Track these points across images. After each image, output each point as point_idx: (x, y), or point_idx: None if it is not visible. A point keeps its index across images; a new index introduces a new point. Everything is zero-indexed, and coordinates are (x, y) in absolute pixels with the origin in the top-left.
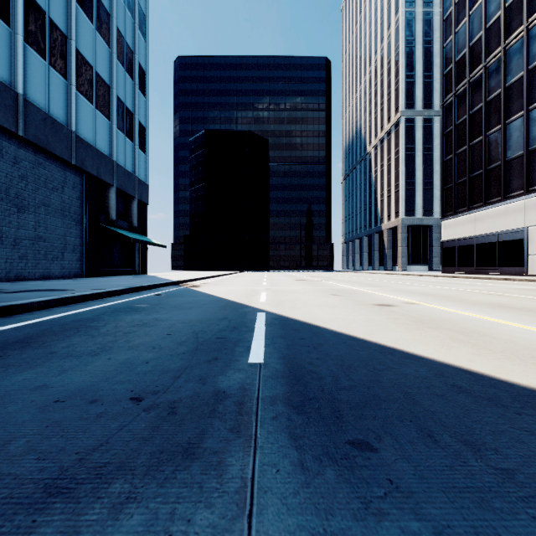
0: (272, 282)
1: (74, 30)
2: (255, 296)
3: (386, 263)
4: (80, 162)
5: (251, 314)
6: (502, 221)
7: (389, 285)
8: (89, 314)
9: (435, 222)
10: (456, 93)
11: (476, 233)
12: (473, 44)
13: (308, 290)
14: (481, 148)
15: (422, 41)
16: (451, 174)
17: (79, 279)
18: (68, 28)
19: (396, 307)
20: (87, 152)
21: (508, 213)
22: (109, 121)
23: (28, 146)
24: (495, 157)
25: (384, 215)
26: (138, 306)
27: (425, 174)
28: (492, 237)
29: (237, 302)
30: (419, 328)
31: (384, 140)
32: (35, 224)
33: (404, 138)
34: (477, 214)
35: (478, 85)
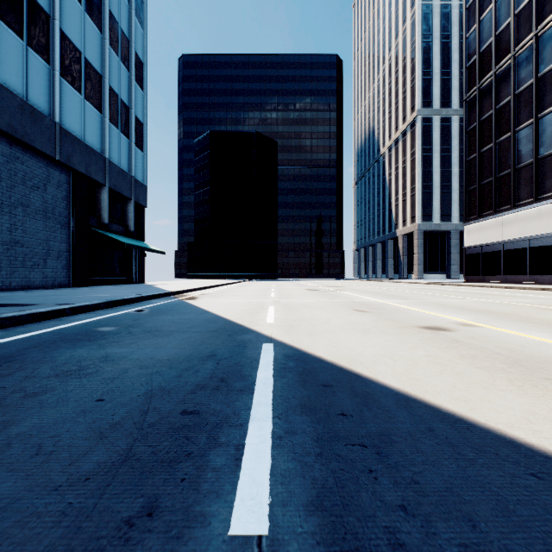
0: (281, 293)
1: (59, 9)
2: (260, 312)
3: (401, 271)
4: (66, 158)
5: (253, 346)
6: (534, 225)
7: (416, 296)
8: (14, 346)
9: (453, 227)
10: (481, 86)
11: (504, 238)
12: (500, 33)
13: (325, 303)
14: (510, 145)
15: (440, 36)
16: (475, 175)
17: (63, 289)
18: (51, 5)
19: (455, 333)
20: (74, 147)
21: (541, 215)
22: (100, 113)
23: (1, 137)
24: (525, 154)
25: (399, 220)
26: (99, 331)
27: (442, 177)
28: (522, 242)
29: (236, 323)
30: (533, 382)
31: (399, 141)
32: (10, 226)
33: (421, 139)
34: (505, 218)
35: (506, 76)
